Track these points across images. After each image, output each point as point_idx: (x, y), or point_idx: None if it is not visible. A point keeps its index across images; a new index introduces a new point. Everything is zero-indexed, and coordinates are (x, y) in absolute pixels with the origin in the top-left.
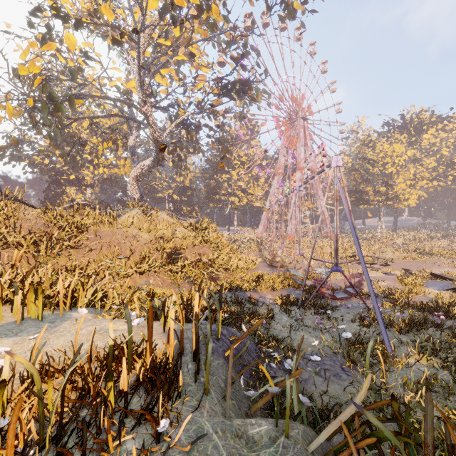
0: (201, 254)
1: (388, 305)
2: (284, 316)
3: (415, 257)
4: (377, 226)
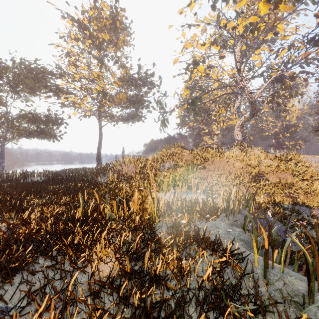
0: (281, 178)
1: None
2: None
3: None
4: None
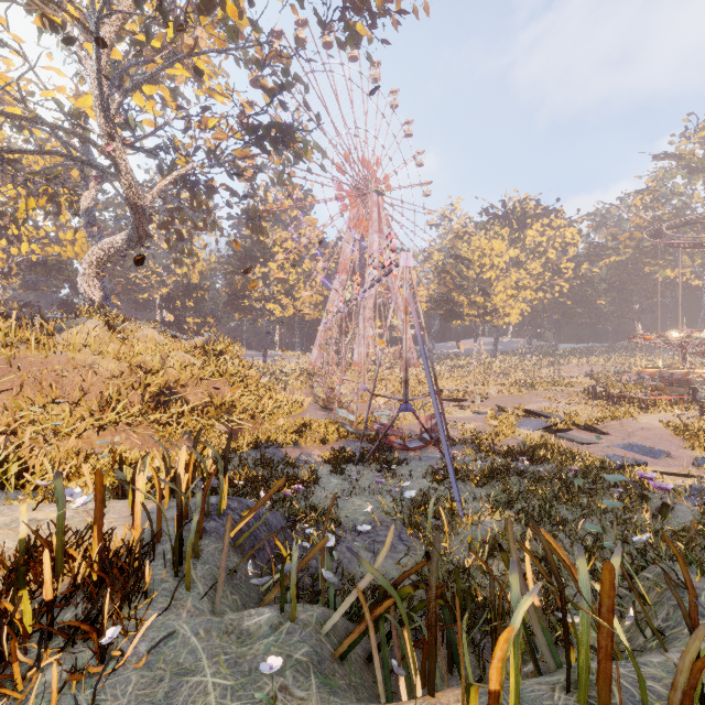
0: (212, 394)
1: (471, 452)
2: (334, 478)
3: (513, 390)
4: (474, 349)
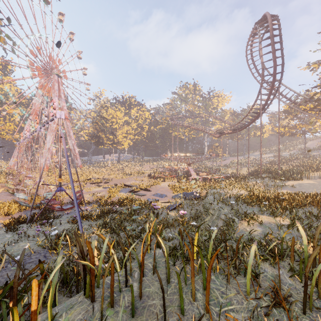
0: None
1: (96, 206)
2: (9, 235)
3: (123, 177)
4: (109, 159)
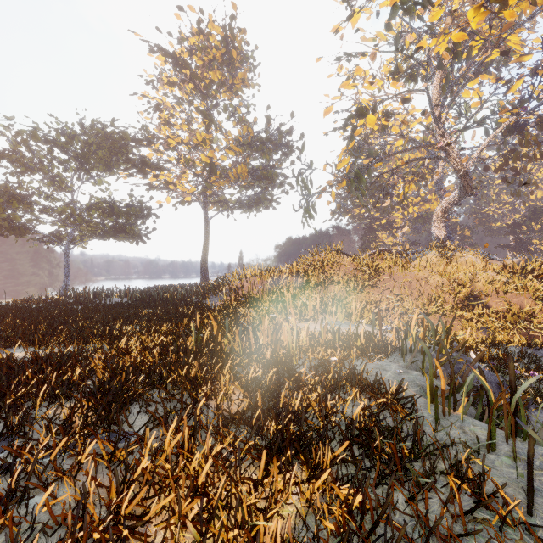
0: (513, 304)
1: None
2: None
3: None
4: None
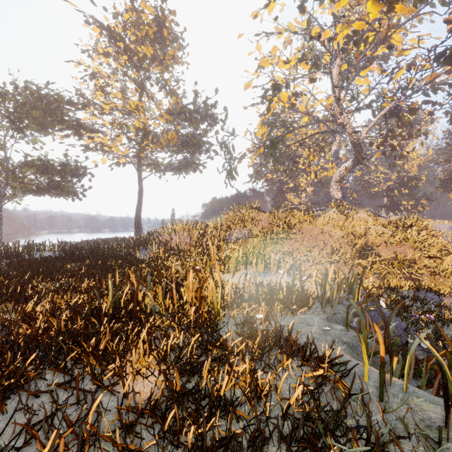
0: (398, 253)
1: None
2: None
3: None
4: None
